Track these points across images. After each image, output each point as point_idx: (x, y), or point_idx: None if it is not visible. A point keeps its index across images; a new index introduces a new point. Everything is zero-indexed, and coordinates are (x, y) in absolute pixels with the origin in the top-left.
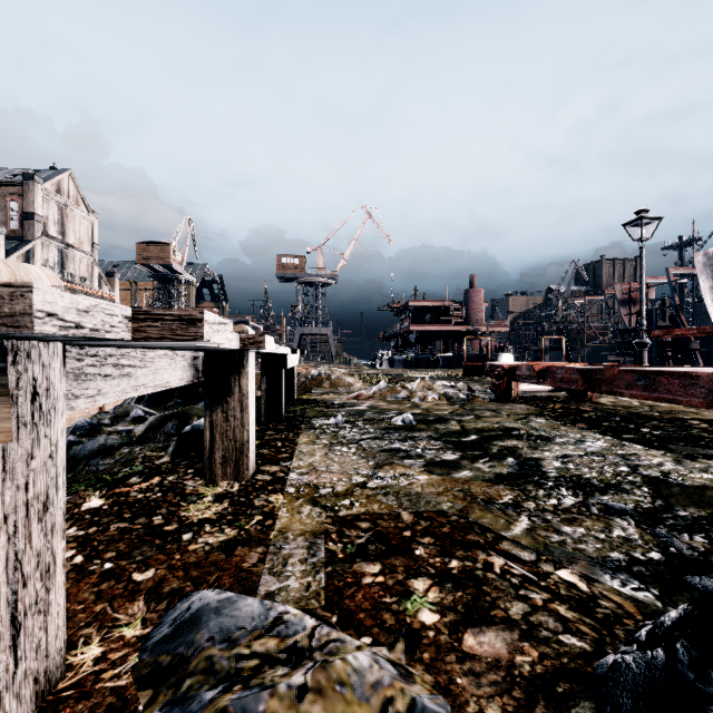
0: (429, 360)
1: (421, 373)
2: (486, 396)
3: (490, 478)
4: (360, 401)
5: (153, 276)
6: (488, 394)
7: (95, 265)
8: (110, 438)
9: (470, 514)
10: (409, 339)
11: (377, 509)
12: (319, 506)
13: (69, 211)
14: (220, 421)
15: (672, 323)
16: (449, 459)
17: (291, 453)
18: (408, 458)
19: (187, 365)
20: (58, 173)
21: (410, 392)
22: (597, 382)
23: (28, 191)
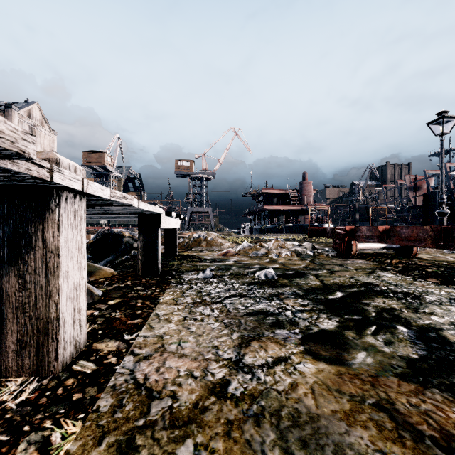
0: (276, 228)
1: (272, 237)
2: (326, 252)
3: (404, 370)
4: (228, 257)
5: (94, 174)
6: (327, 251)
7: None
8: None
9: None
10: (262, 215)
11: None
12: None
13: (37, 129)
14: (13, 290)
15: (449, 201)
16: (328, 328)
17: (144, 318)
18: (279, 326)
19: None
20: (29, 104)
21: (267, 250)
22: (452, 240)
23: (8, 115)
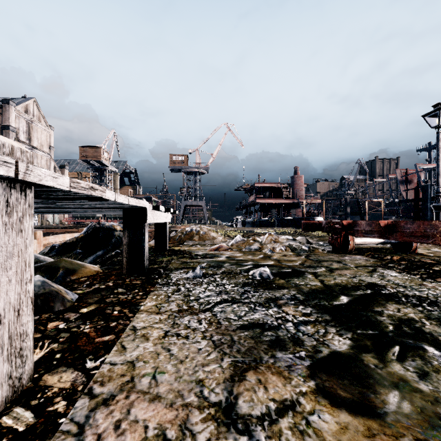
0: (268, 222)
1: (265, 230)
2: (321, 247)
3: None
4: (220, 252)
5: (90, 168)
6: (322, 246)
7: (51, 160)
8: None
9: None
10: (255, 208)
11: None
12: None
13: (34, 125)
14: None
15: None
16: (341, 350)
17: (117, 334)
18: (280, 347)
19: None
20: (26, 100)
21: (260, 244)
22: None
23: (5, 111)
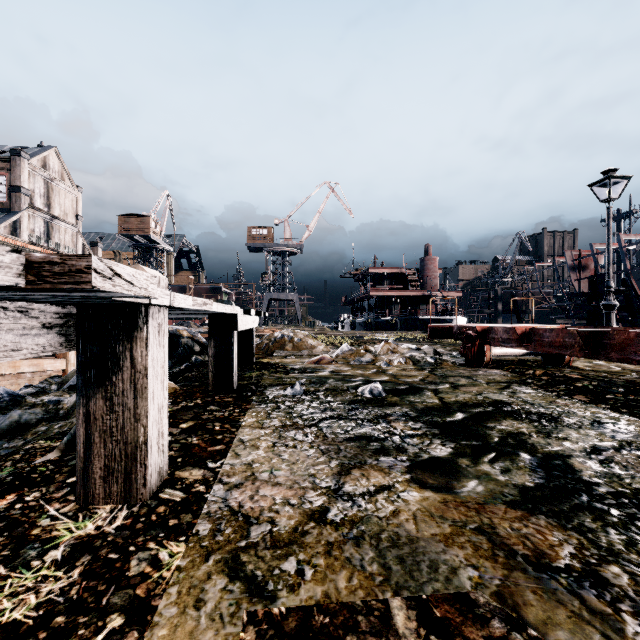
0: (388, 323)
1: (382, 335)
2: (453, 359)
3: (515, 498)
4: (322, 365)
5: (133, 246)
6: (454, 358)
7: (79, 235)
8: (27, 413)
9: (522, 608)
10: (369, 303)
11: (344, 591)
12: (239, 579)
13: (55, 185)
14: (100, 413)
15: (624, 287)
16: (441, 455)
17: (227, 444)
18: (384, 453)
19: (39, 327)
20: (44, 149)
21: (374, 355)
22: (603, 347)
23: (15, 165)
